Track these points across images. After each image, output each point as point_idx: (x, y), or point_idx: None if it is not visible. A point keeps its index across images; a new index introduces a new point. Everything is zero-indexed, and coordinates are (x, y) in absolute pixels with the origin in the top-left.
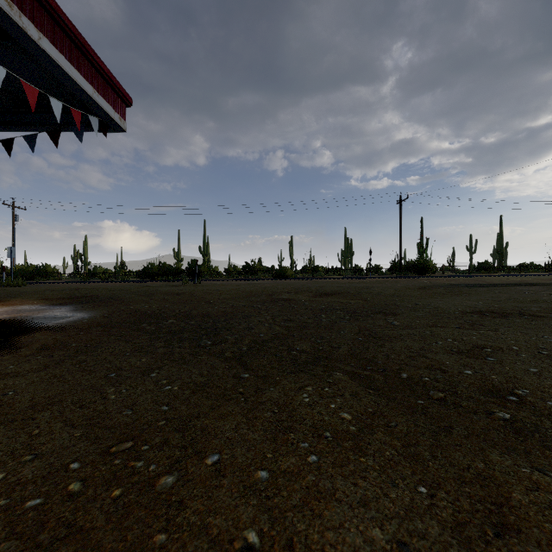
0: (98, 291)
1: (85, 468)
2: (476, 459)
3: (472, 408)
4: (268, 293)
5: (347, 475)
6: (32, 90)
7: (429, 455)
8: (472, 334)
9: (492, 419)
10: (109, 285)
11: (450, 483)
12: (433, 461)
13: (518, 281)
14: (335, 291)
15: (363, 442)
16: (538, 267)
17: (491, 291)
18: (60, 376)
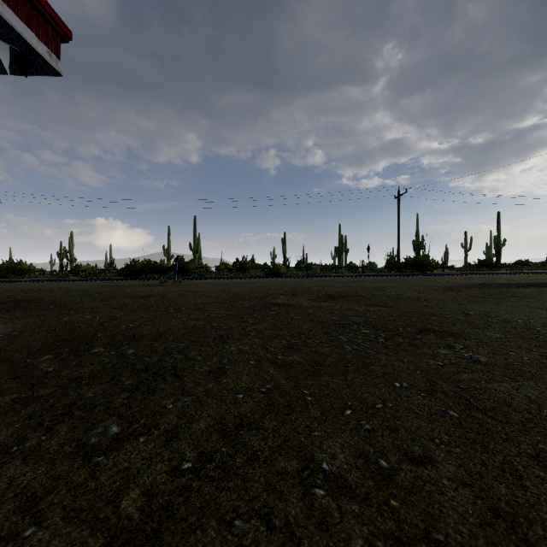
0: (51, 292)
1: None
2: None
3: None
4: (259, 296)
5: None
6: None
7: None
8: None
9: None
10: (73, 285)
11: None
12: None
13: None
14: (342, 293)
15: None
16: (538, 265)
17: (543, 294)
18: None
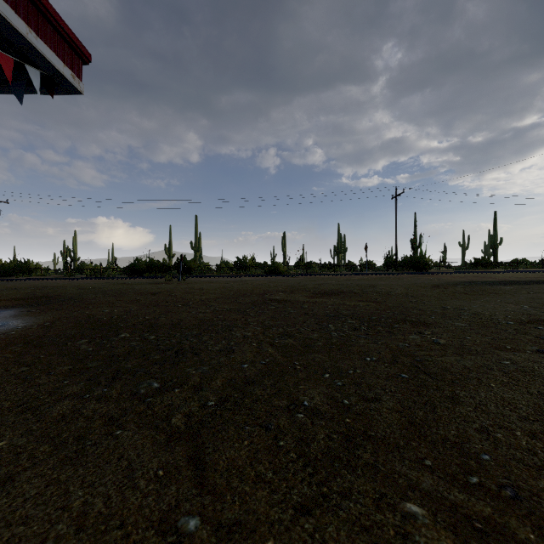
0: (65, 289)
1: None
2: None
3: None
4: (259, 292)
5: None
6: None
7: None
8: None
9: None
10: (83, 283)
11: None
12: None
13: (533, 278)
14: (337, 290)
15: None
16: (534, 263)
17: (521, 291)
18: None
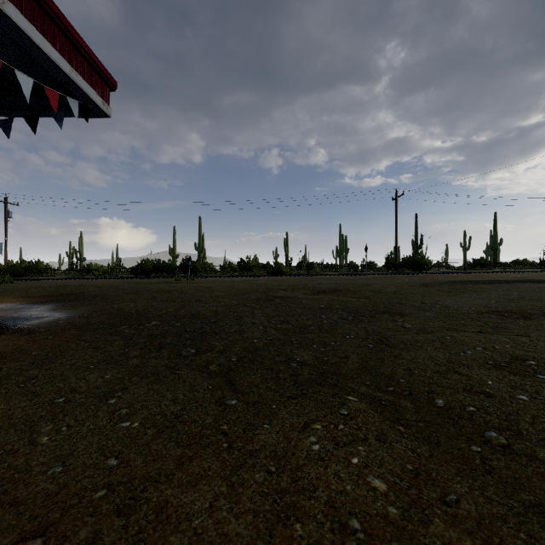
0: (86, 288)
1: None
2: None
3: None
4: (263, 290)
5: None
6: None
7: None
8: (502, 340)
9: None
10: (98, 282)
11: None
12: None
13: (520, 278)
14: (334, 289)
15: (415, 543)
16: (533, 264)
17: (498, 289)
18: None
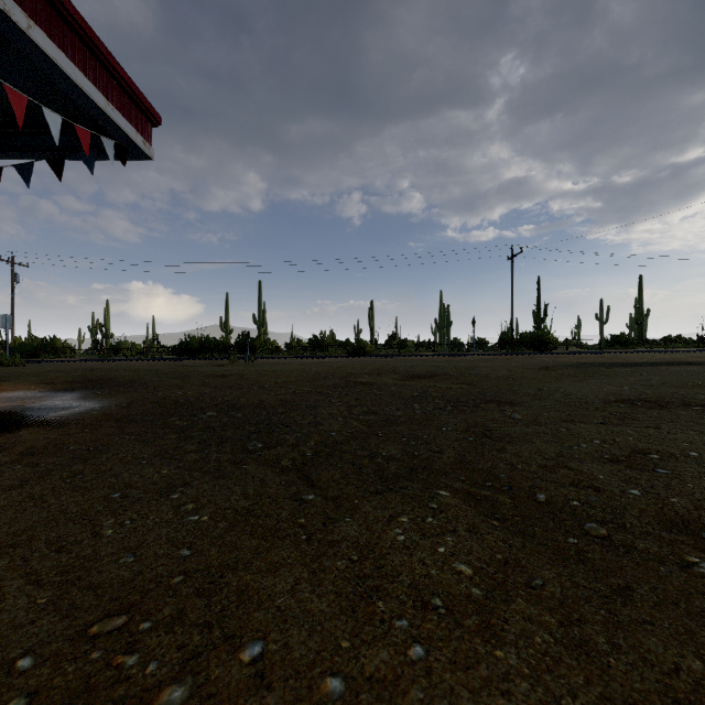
0: (119, 372)
1: (41, 669)
2: (685, 651)
3: (653, 553)
4: (342, 375)
5: (477, 689)
6: (20, 98)
7: (605, 644)
8: (626, 432)
9: (691, 573)
10: (133, 365)
11: (654, 703)
12: (615, 654)
13: (668, 359)
14: (431, 373)
15: (495, 616)
16: (688, 341)
17: (636, 373)
18: (40, 497)
